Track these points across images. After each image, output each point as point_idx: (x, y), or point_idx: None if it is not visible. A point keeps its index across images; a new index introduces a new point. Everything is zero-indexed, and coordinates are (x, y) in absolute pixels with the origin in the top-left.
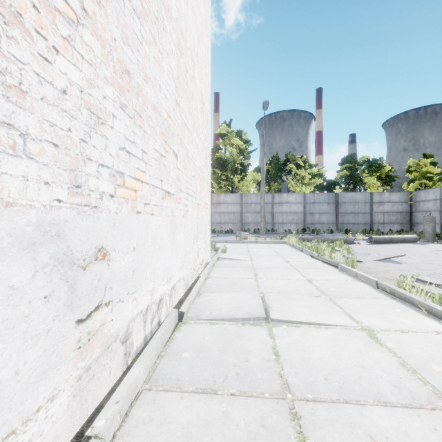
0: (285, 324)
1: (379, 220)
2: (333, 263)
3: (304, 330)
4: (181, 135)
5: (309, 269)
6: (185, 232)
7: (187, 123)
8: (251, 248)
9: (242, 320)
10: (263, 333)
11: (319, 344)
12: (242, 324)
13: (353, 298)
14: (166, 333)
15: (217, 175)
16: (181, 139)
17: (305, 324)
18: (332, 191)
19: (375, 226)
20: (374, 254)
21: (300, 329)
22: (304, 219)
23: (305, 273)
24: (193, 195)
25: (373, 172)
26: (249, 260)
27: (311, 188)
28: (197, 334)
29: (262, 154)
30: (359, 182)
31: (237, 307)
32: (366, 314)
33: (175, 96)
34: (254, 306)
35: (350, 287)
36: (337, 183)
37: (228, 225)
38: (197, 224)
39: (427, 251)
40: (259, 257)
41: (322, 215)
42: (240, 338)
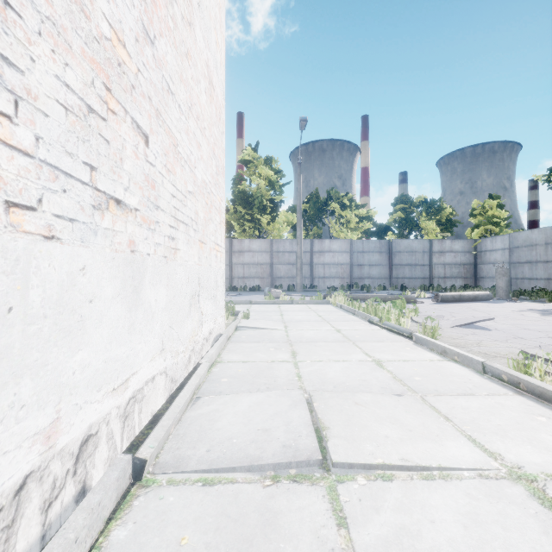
0: (361, 471)
1: (440, 274)
2: (403, 332)
3: (404, 489)
4: (158, 103)
5: (372, 342)
6: (170, 286)
7: (175, 93)
8: (284, 312)
9: (272, 467)
10: (320, 509)
11: (450, 540)
12: (272, 479)
13: (458, 394)
14: (72, 548)
15: (239, 214)
16: (160, 112)
17: (401, 469)
18: (383, 238)
19: (435, 282)
20: (449, 317)
21: (394, 487)
22: (350, 272)
23: (368, 350)
24: (190, 225)
25: (433, 215)
26: (283, 328)
27: (358, 235)
28: (167, 526)
29: (299, 187)
30: (416, 227)
31: (264, 432)
32: (497, 433)
33: (142, 17)
34: (296, 429)
35: (443, 373)
36: (389, 228)
37: (255, 280)
38: (198, 273)
39: (509, 312)
40: (297, 325)
41: (373, 267)
42: (269, 533)
